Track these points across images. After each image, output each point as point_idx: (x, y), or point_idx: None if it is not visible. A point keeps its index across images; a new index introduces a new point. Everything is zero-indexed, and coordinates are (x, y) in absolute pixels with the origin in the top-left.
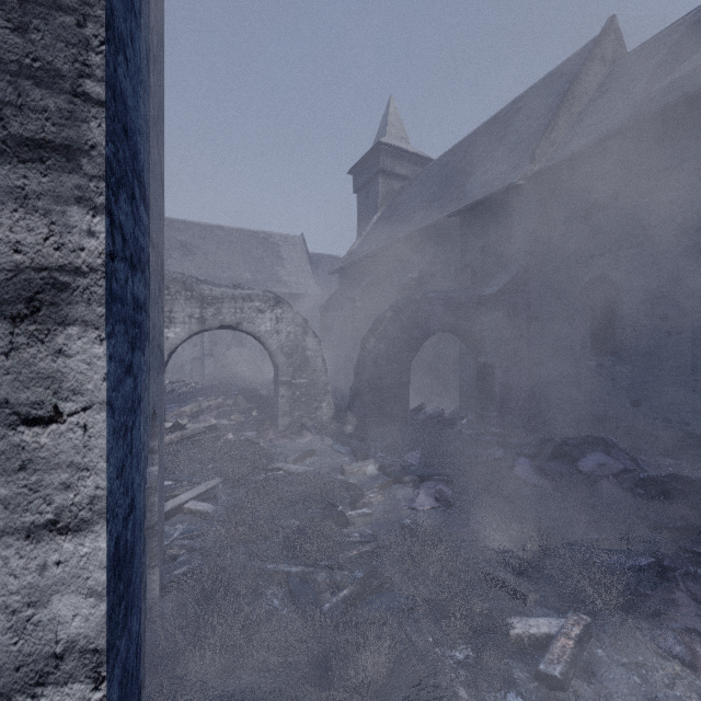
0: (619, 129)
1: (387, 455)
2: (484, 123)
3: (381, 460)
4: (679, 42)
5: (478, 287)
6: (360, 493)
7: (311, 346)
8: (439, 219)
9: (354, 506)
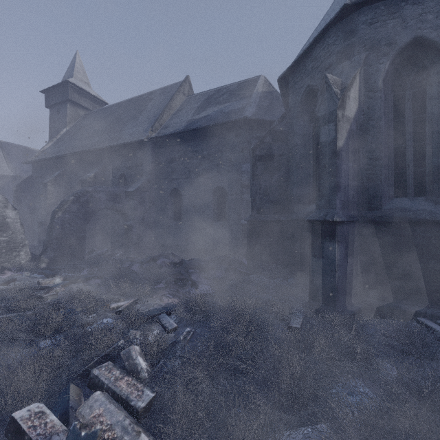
0: (180, 131)
1: (69, 273)
2: (135, 97)
3: (65, 276)
4: (204, 101)
5: (126, 187)
6: (51, 288)
7: (11, 215)
8: (106, 146)
9: (47, 293)
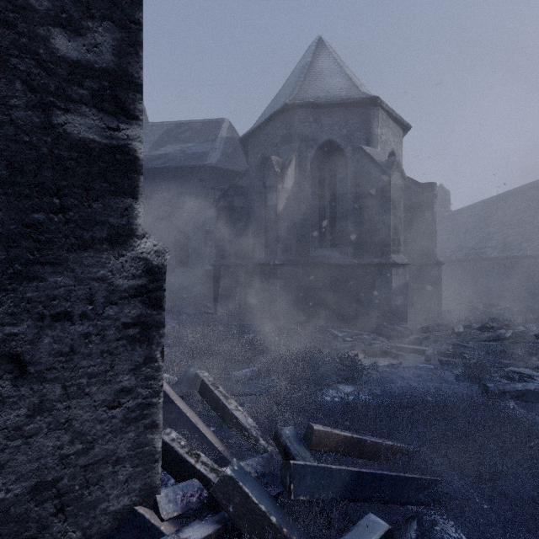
0: None
1: None
2: None
3: None
4: (163, 135)
5: None
6: None
7: None
8: None
9: None
